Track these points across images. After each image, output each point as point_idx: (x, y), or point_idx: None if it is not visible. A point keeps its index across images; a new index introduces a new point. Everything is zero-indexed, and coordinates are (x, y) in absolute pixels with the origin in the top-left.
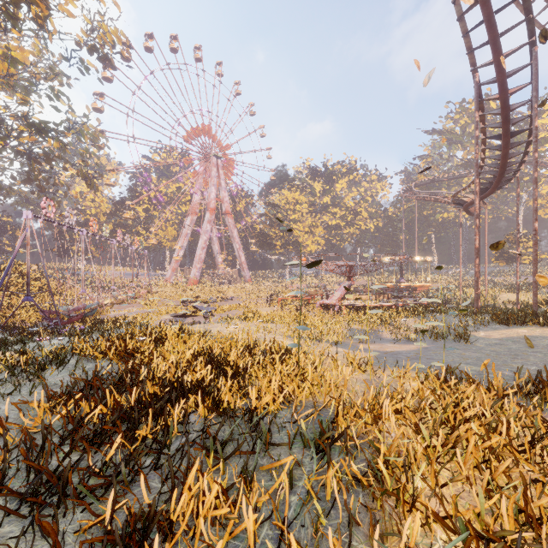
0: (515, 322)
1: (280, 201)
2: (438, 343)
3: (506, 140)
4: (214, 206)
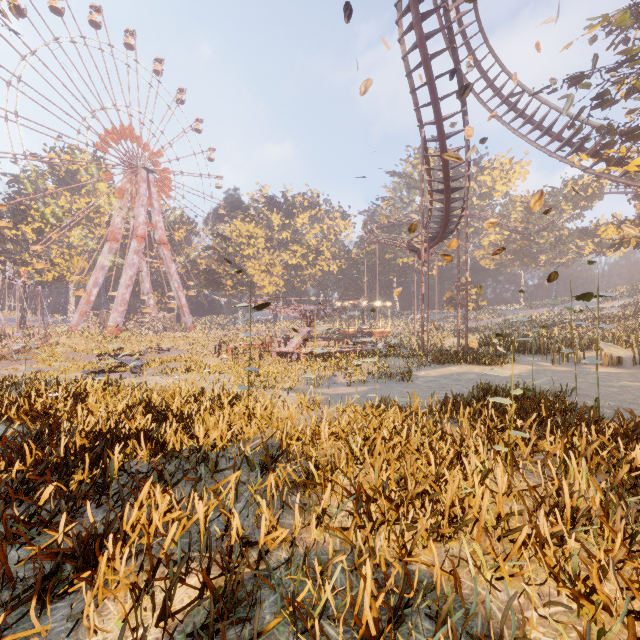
0: (450, 361)
1: (231, 233)
2: (386, 384)
3: (447, 195)
4: (144, 233)
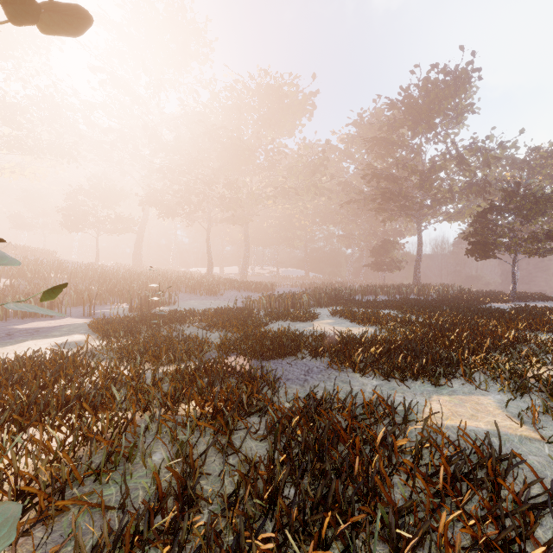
0: None
1: None
2: None
3: None
4: None
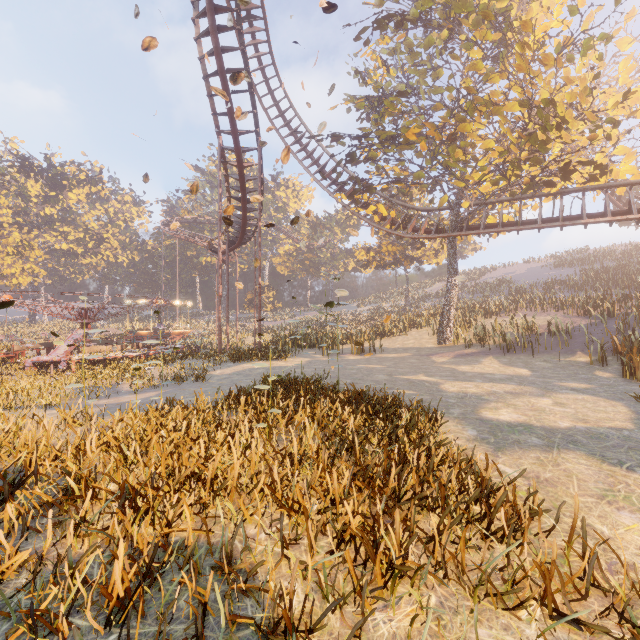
0: (244, 359)
1: None
2: (180, 386)
3: (244, 204)
4: None
